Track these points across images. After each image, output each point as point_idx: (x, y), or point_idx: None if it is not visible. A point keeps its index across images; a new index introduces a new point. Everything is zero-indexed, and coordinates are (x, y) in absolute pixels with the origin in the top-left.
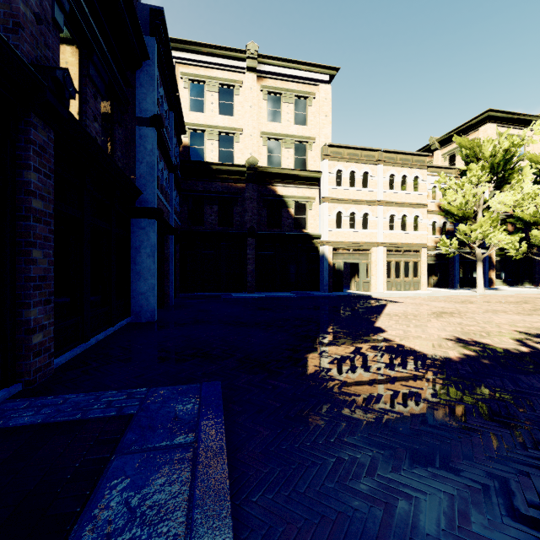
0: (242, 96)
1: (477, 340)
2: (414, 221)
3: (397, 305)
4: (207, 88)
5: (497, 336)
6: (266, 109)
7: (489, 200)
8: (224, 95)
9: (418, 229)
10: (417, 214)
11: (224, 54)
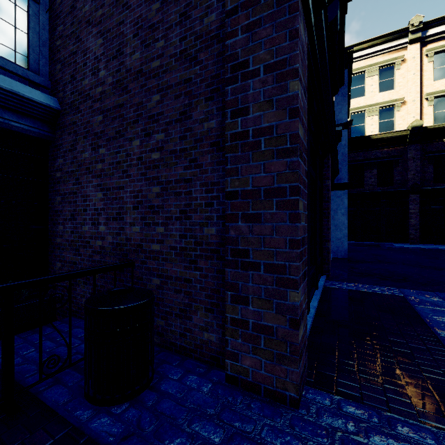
0: (403, 68)
1: None
2: None
3: None
4: (367, 75)
5: None
6: (431, 70)
7: None
8: (384, 74)
9: None
10: None
11: (385, 40)
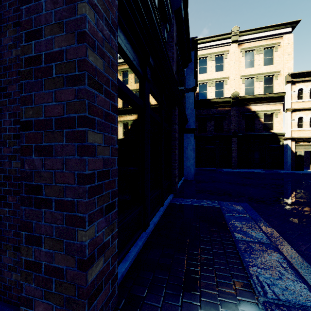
0: (228, 58)
1: None
2: None
3: None
4: (208, 59)
5: None
6: (243, 61)
7: None
8: (218, 61)
9: None
10: None
11: (218, 38)
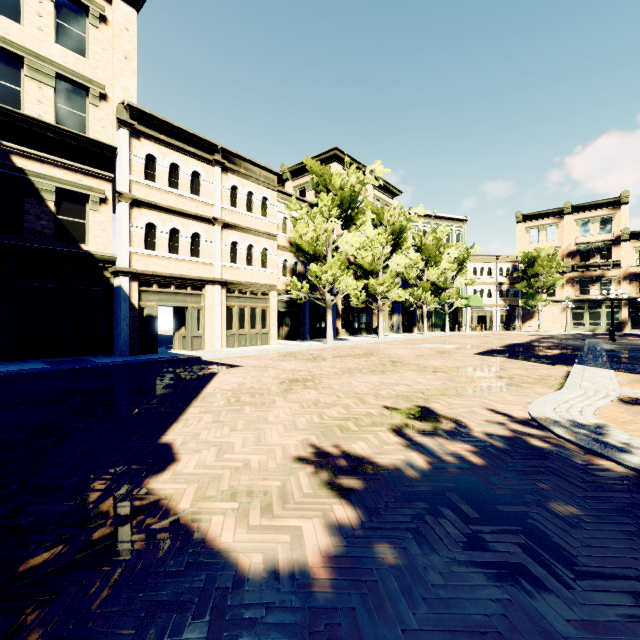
0: None
1: (347, 449)
2: (263, 255)
3: (234, 371)
4: None
5: (370, 426)
6: None
7: (339, 239)
8: None
9: (268, 265)
10: (266, 246)
11: None
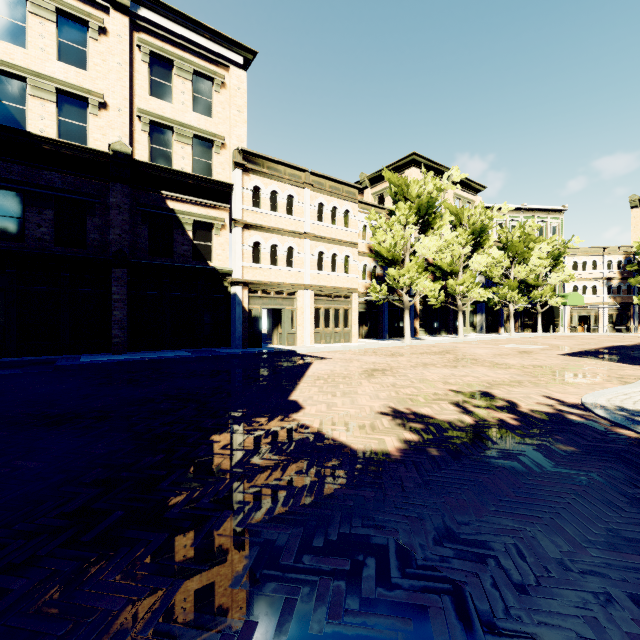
0: (103, 43)
1: (416, 410)
2: (345, 262)
3: (325, 362)
4: (32, 7)
5: (435, 400)
6: (147, 76)
7: (416, 244)
8: (69, 32)
9: (349, 271)
10: (348, 254)
11: None
